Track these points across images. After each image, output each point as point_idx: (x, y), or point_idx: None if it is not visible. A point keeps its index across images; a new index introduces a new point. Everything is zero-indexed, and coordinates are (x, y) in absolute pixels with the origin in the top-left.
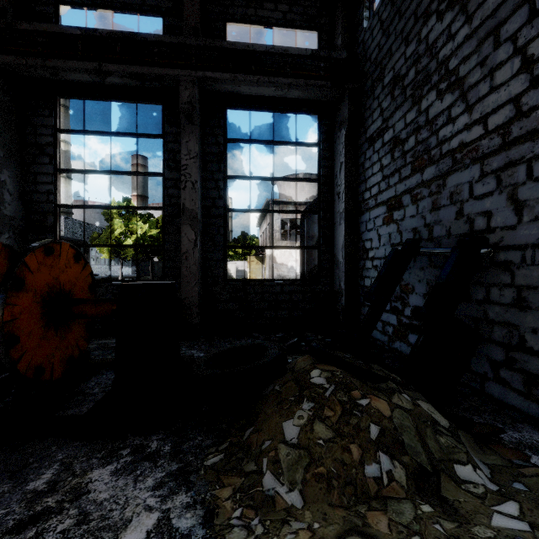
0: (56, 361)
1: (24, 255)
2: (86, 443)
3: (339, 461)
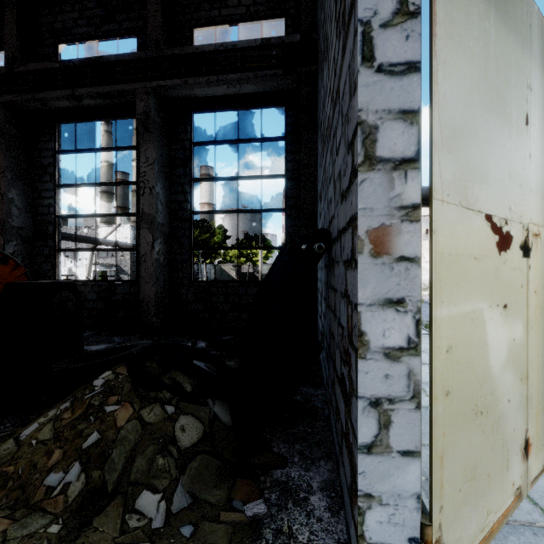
0: None
1: None
2: None
3: (32, 464)
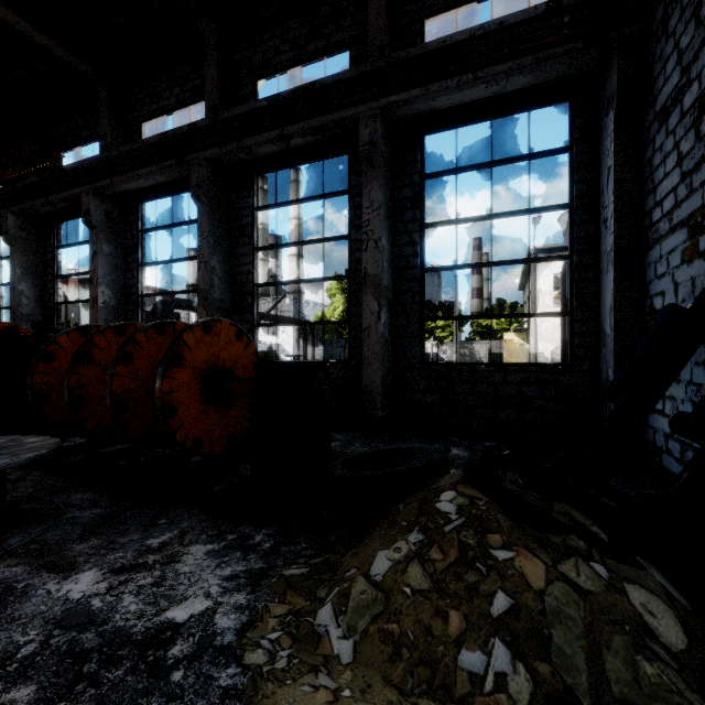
0: (216, 437)
1: (182, 333)
2: (209, 519)
3: (424, 627)
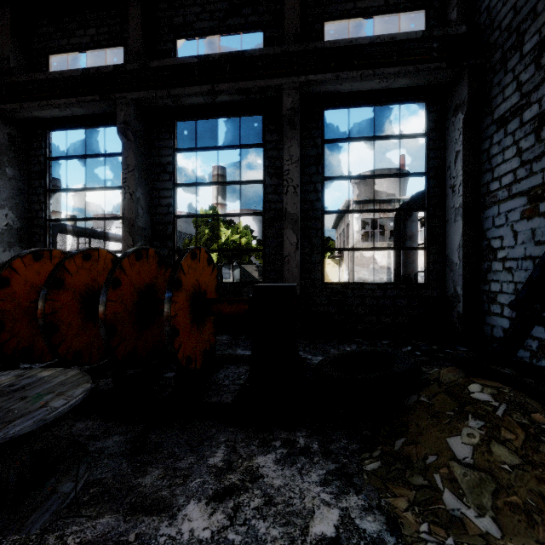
0: (197, 353)
1: (181, 260)
2: (239, 430)
3: (537, 494)
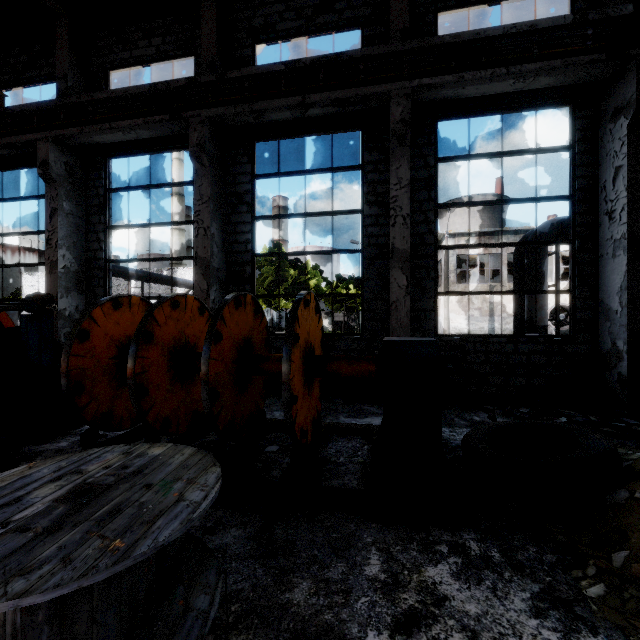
0: (308, 423)
1: (297, 308)
2: (384, 526)
3: None
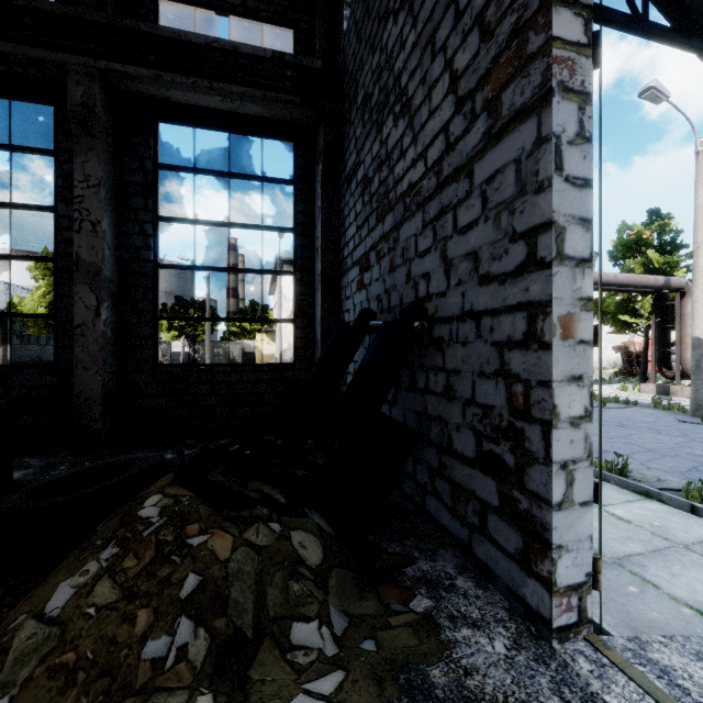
0: None
1: None
2: None
3: (107, 640)
